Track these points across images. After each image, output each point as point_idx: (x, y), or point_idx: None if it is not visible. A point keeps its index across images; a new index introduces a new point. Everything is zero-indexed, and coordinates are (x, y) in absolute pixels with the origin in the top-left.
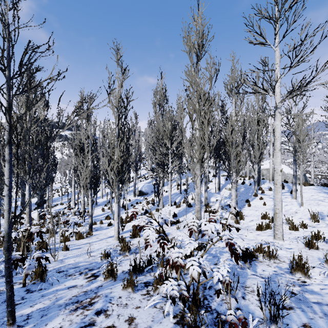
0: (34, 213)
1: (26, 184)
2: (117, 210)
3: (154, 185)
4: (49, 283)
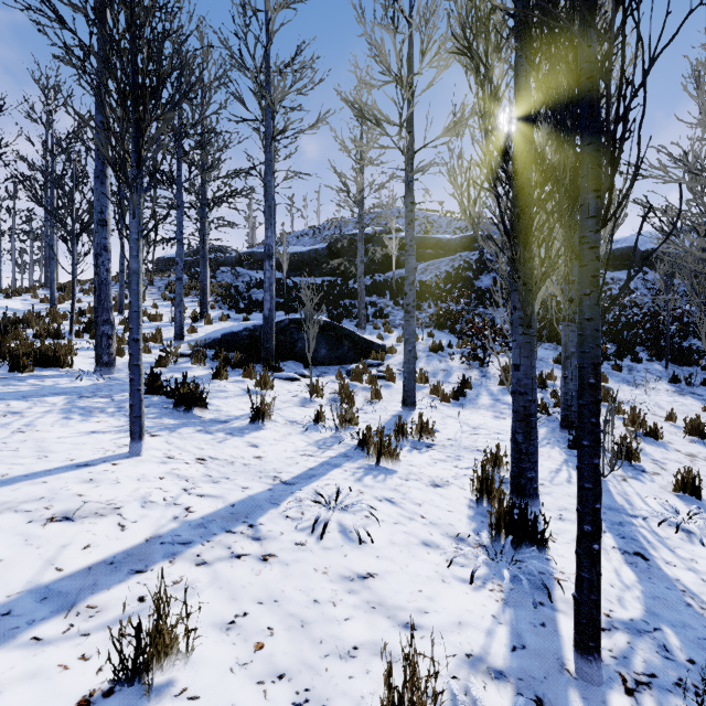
0: None
1: None
2: None
3: None
4: None
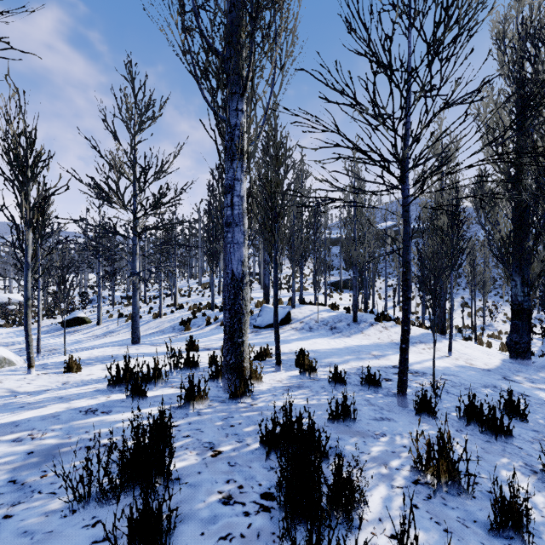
0: None
1: None
2: None
3: None
4: None
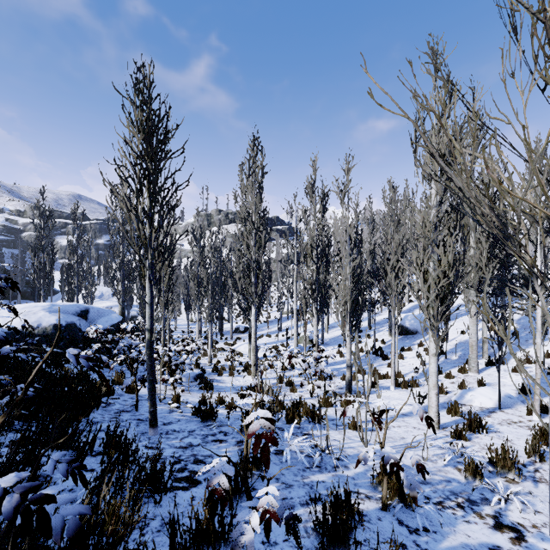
0: (241, 346)
1: (252, 306)
2: (435, 369)
3: (485, 323)
4: (422, 514)
